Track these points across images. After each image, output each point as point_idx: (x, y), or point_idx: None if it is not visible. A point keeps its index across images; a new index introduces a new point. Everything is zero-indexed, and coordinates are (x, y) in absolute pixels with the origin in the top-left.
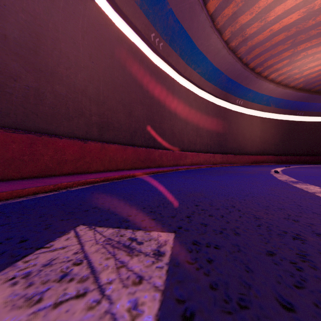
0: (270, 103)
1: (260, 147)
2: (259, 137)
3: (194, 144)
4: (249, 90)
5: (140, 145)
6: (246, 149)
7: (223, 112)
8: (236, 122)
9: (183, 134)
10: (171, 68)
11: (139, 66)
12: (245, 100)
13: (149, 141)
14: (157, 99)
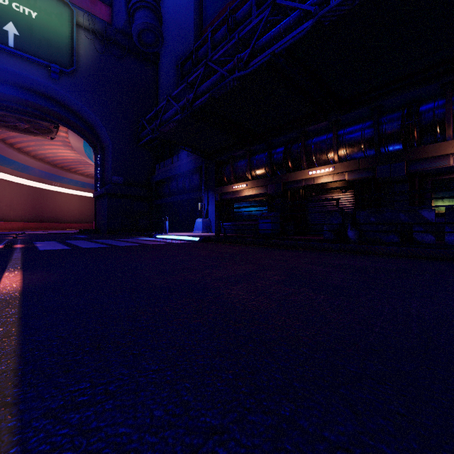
0: (86, 186)
1: (78, 217)
2: (77, 210)
3: (8, 215)
4: (64, 177)
5: None
6: (64, 218)
7: (39, 191)
8: (54, 199)
9: None
10: None
11: None
12: (62, 183)
13: None
14: None
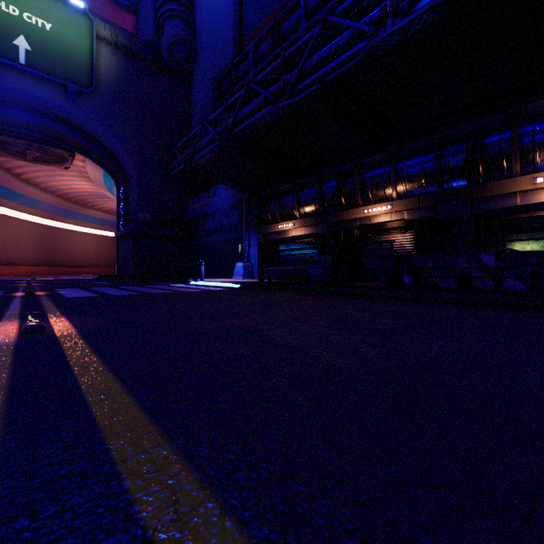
0: (104, 223)
1: (95, 260)
2: (94, 251)
3: (14, 259)
4: (78, 213)
5: None
6: (78, 262)
7: (50, 230)
8: (67, 238)
9: (1, 251)
10: None
11: None
12: (76, 220)
13: None
14: None
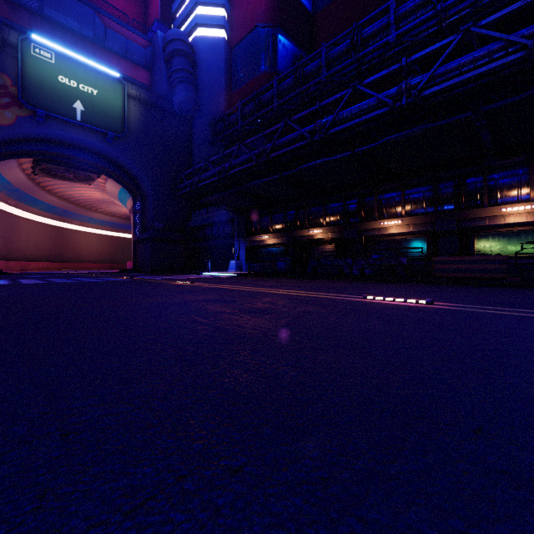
0: (105, 224)
1: (97, 257)
2: (96, 249)
3: (35, 256)
4: (84, 216)
5: (2, 259)
6: (83, 258)
7: (61, 230)
8: (74, 238)
9: (26, 249)
10: (17, 208)
11: (1, 218)
12: (82, 222)
13: (5, 257)
14: (9, 231)
